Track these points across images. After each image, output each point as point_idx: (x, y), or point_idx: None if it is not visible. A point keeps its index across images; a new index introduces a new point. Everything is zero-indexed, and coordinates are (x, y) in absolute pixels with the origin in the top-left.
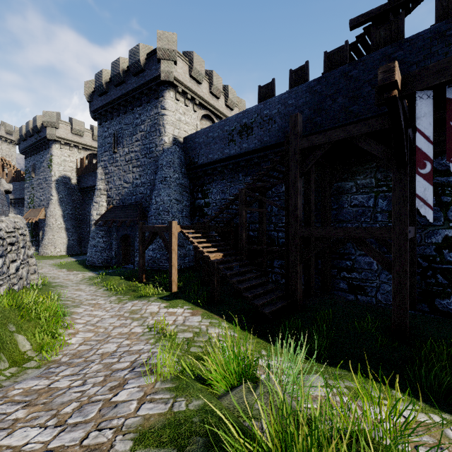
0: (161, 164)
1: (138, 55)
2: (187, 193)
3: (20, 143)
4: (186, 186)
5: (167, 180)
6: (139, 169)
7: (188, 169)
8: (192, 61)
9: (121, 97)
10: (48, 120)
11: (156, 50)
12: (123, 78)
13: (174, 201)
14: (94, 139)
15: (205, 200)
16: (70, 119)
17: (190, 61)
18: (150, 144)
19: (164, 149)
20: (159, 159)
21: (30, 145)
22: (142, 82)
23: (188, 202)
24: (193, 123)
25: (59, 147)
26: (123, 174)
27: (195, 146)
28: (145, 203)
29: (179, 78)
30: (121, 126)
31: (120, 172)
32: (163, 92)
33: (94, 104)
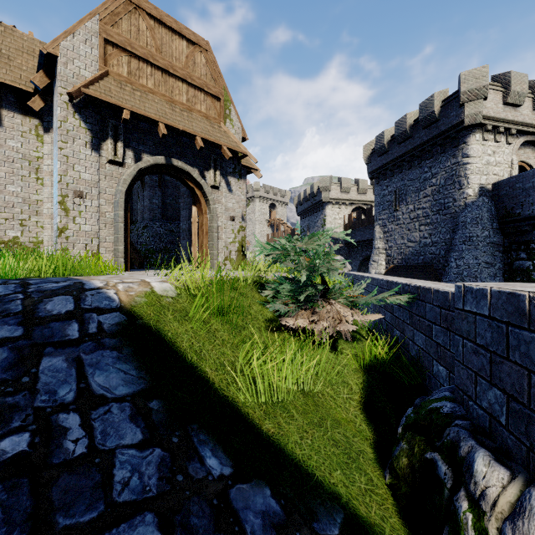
0: (463, 221)
1: (431, 107)
2: (500, 252)
3: (297, 207)
4: (498, 244)
5: (472, 240)
6: (428, 227)
7: (501, 223)
8: (508, 84)
9: (405, 153)
10: (323, 185)
11: (456, 93)
12: (410, 134)
13: (483, 265)
14: (358, 192)
15: (534, 262)
16: (339, 179)
17: (504, 85)
18: (445, 199)
19: (467, 203)
20: (458, 216)
21: (306, 209)
22: (435, 134)
23: (501, 263)
24: (506, 159)
25: (331, 208)
26: (406, 232)
27: (515, 193)
28: (438, 264)
29: (489, 113)
30: (403, 182)
31: (402, 231)
32: (465, 137)
33: (372, 165)
